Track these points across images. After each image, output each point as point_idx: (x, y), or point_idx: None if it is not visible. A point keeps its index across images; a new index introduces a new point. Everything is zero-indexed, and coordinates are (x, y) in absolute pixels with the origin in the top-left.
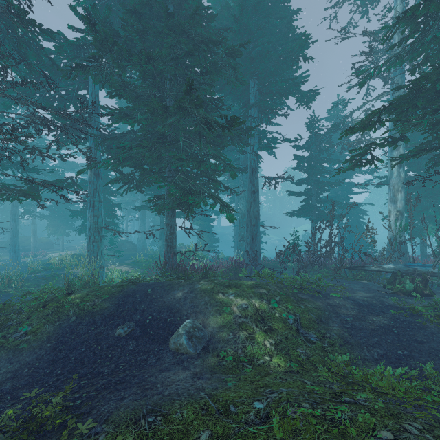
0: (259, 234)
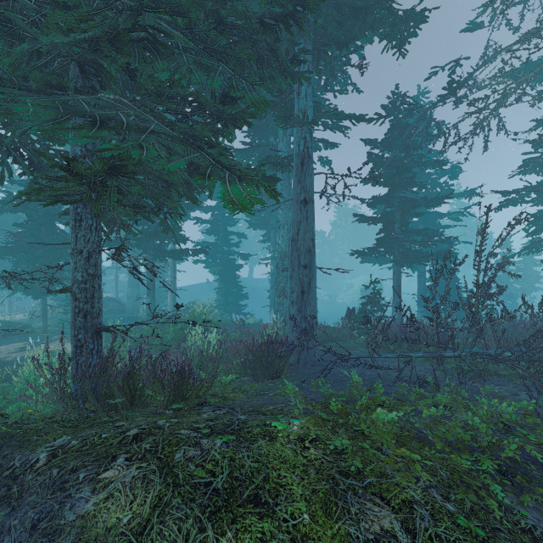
0: (315, 284)
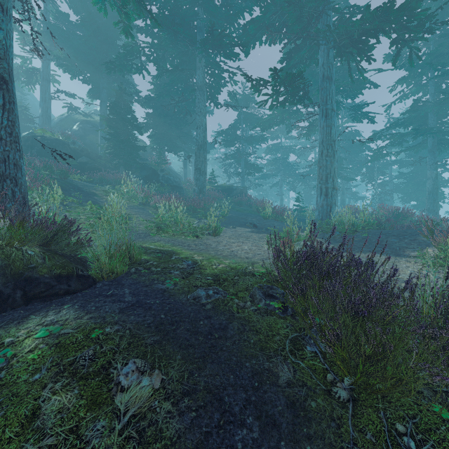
0: None
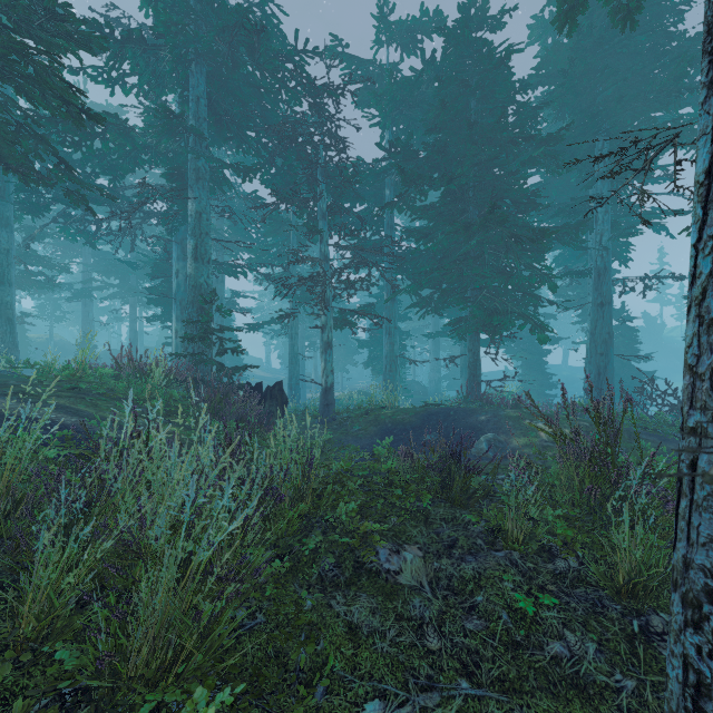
0: (611, 368)
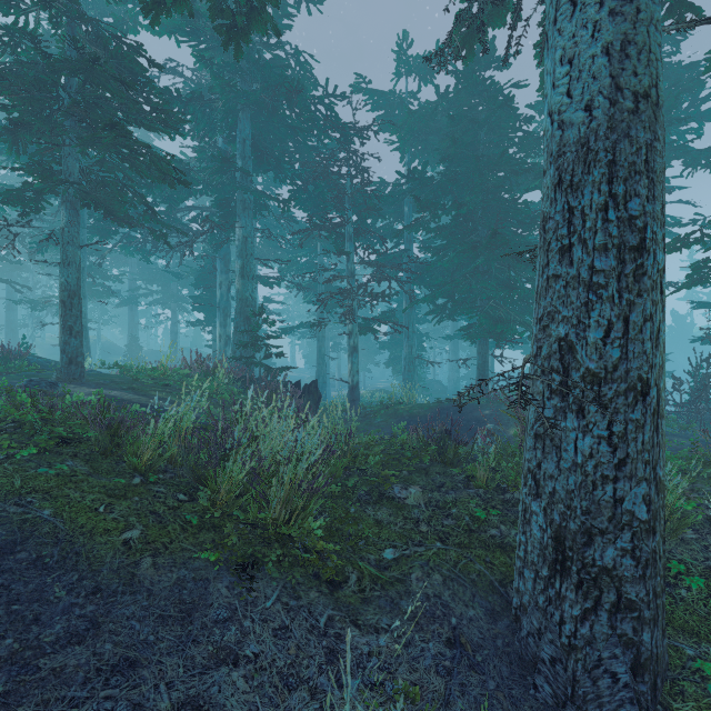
0: None
